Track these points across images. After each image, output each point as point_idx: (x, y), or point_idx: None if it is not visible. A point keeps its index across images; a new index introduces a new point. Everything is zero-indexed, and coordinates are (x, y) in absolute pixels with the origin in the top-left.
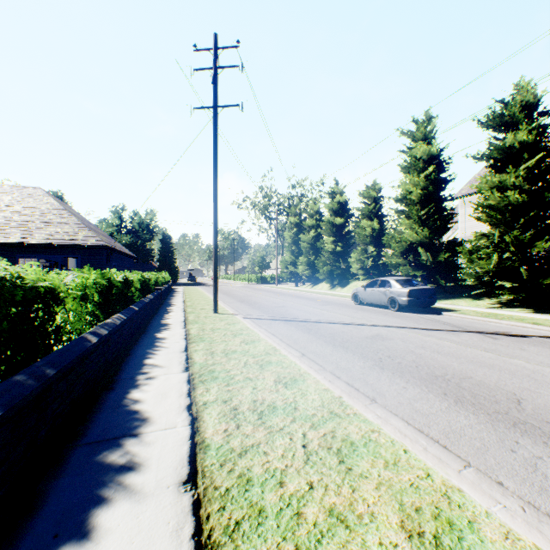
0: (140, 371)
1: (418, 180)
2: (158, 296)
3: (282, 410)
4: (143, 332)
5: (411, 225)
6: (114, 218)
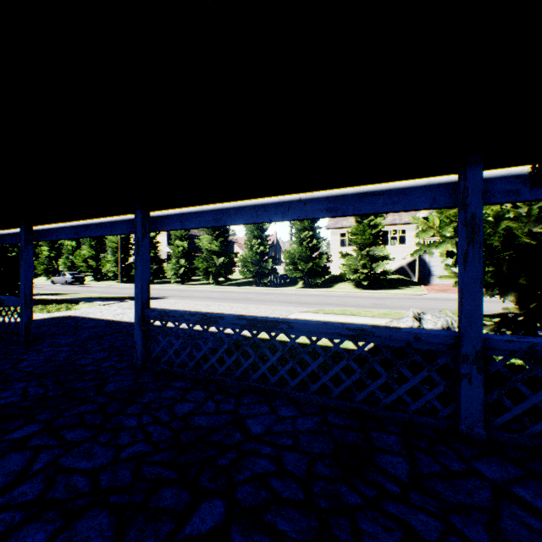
0: None
1: None
2: None
3: None
4: None
5: (89, 248)
6: None
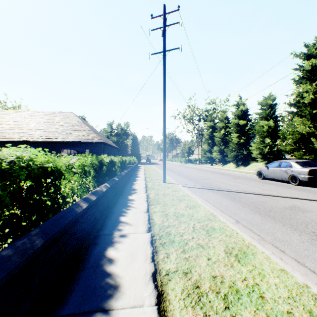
0: (116, 228)
1: (310, 87)
2: (130, 170)
3: (247, 297)
4: (121, 194)
5: (303, 122)
6: (108, 128)
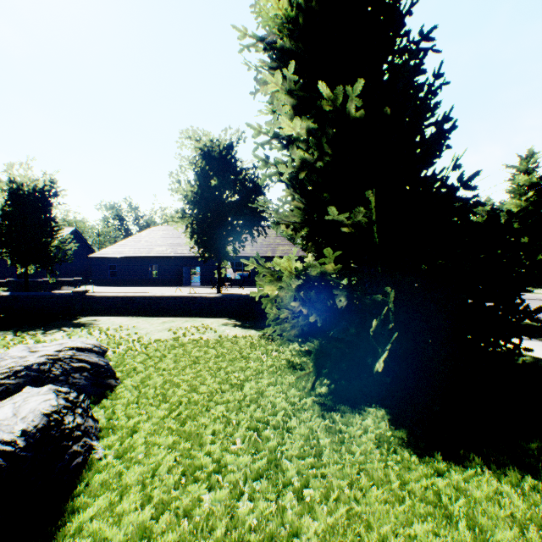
0: None
1: (518, 202)
2: None
3: None
4: None
5: None
6: None
